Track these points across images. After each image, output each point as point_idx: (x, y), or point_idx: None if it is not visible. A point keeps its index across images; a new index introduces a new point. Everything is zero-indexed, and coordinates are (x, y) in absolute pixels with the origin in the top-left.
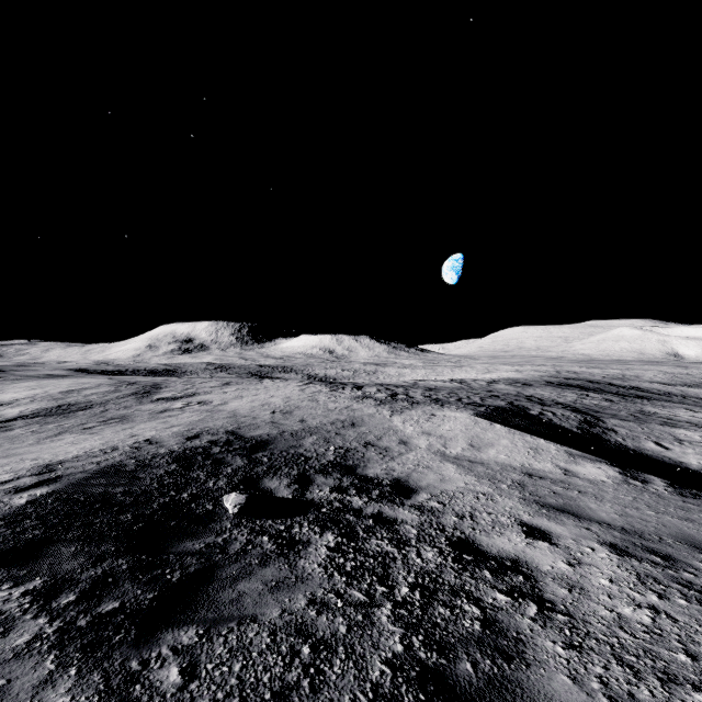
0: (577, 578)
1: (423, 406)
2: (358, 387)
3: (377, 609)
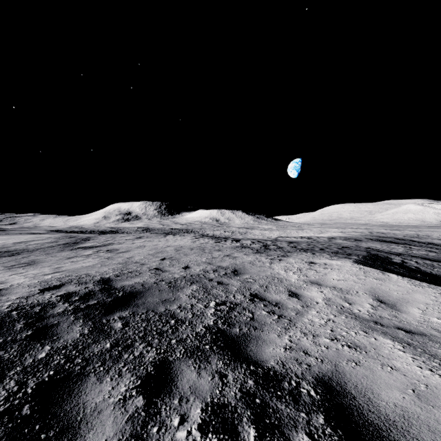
0: None
1: (297, 254)
2: (236, 240)
3: None
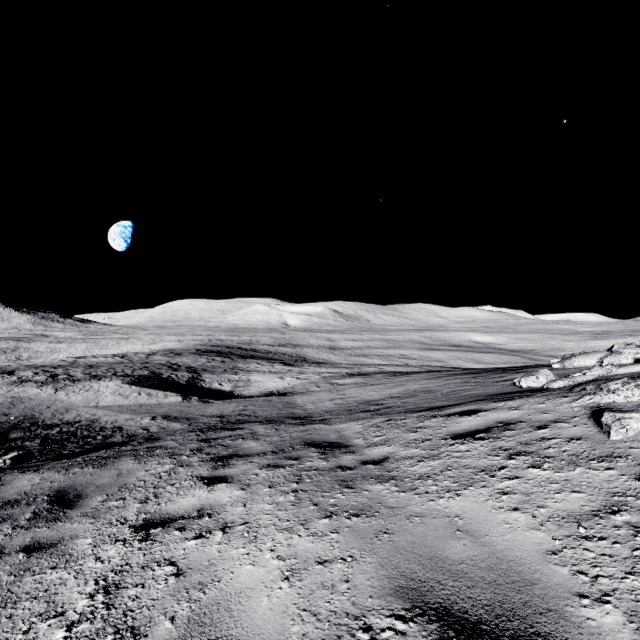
0: (135, 424)
1: (84, 382)
2: (8, 373)
3: (67, 444)
